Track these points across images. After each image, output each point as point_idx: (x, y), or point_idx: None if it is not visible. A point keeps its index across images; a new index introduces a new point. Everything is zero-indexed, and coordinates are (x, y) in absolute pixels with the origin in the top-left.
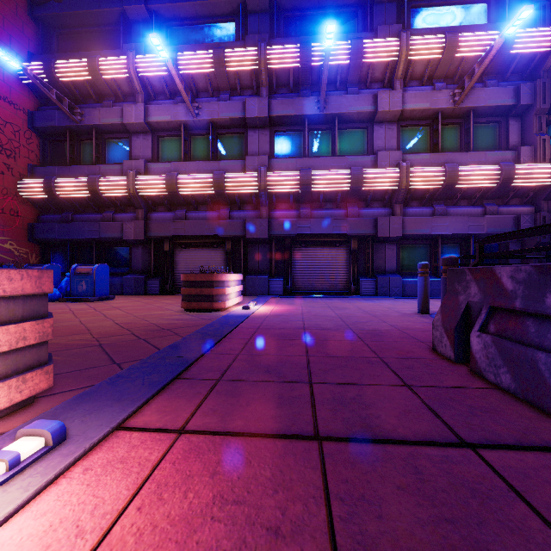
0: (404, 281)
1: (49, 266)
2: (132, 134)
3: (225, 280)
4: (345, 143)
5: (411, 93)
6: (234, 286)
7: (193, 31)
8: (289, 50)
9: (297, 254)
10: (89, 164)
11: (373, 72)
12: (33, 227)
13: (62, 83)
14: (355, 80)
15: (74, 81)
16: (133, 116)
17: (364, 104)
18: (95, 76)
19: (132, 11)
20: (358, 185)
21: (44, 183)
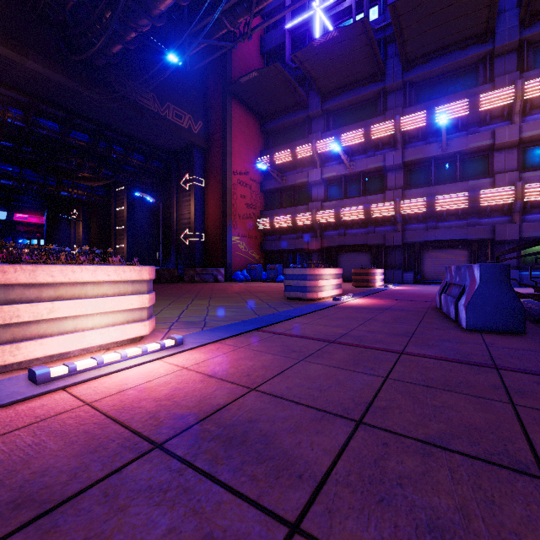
0: (522, 275)
1: (279, 265)
2: (312, 186)
3: (375, 272)
4: (467, 169)
5: (529, 123)
6: (379, 275)
7: (349, 114)
8: (417, 117)
9: (425, 254)
10: (288, 205)
11: (491, 113)
12: (262, 244)
13: (276, 165)
14: (475, 122)
15: (283, 162)
16: (314, 176)
17: (483, 140)
18: (294, 158)
19: (313, 114)
20: (475, 203)
21: (269, 221)
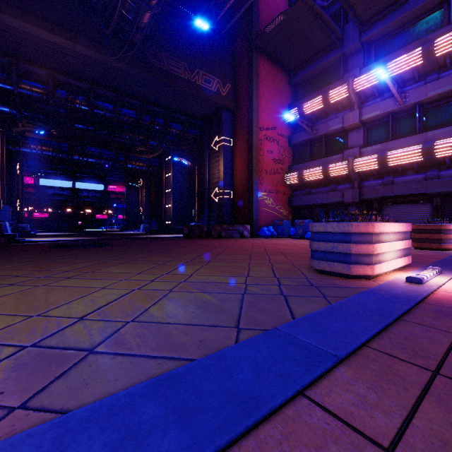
0: None
1: (308, 220)
2: (348, 132)
3: None
4: None
5: None
6: None
7: (398, 38)
8: None
9: None
10: (319, 157)
11: None
12: (290, 199)
13: (306, 115)
14: None
15: (313, 111)
16: (351, 120)
17: None
18: (326, 104)
19: (349, 51)
20: None
21: (298, 175)
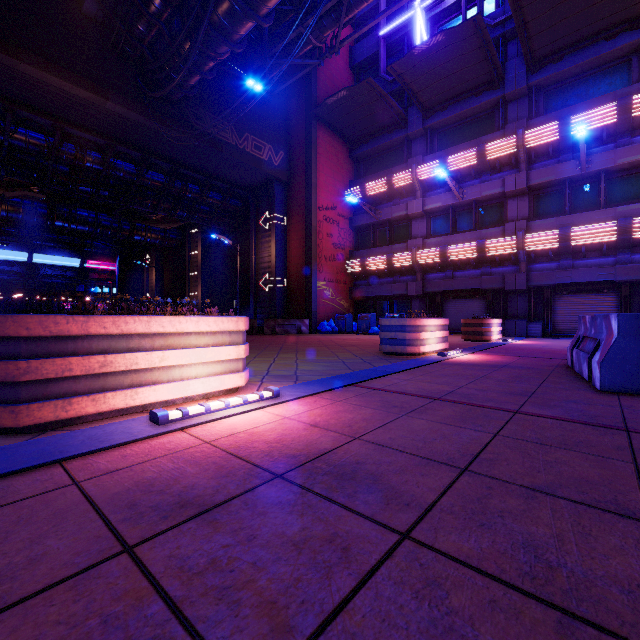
0: None
1: (372, 314)
2: (412, 220)
3: (490, 323)
4: (616, 191)
5: None
6: (496, 327)
7: (458, 131)
8: (547, 129)
9: (557, 301)
10: (383, 244)
11: None
12: (351, 290)
13: (369, 196)
14: (626, 131)
15: (376, 193)
16: (414, 208)
17: (637, 153)
18: (390, 187)
19: (413, 134)
20: (626, 235)
21: (360, 263)
